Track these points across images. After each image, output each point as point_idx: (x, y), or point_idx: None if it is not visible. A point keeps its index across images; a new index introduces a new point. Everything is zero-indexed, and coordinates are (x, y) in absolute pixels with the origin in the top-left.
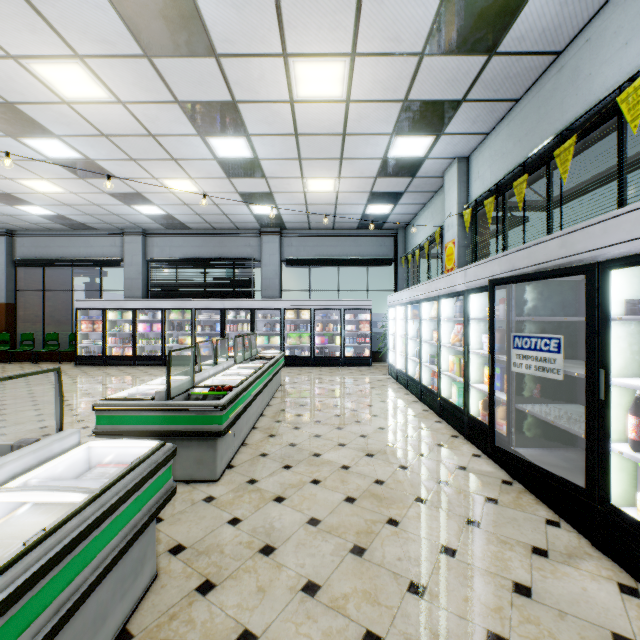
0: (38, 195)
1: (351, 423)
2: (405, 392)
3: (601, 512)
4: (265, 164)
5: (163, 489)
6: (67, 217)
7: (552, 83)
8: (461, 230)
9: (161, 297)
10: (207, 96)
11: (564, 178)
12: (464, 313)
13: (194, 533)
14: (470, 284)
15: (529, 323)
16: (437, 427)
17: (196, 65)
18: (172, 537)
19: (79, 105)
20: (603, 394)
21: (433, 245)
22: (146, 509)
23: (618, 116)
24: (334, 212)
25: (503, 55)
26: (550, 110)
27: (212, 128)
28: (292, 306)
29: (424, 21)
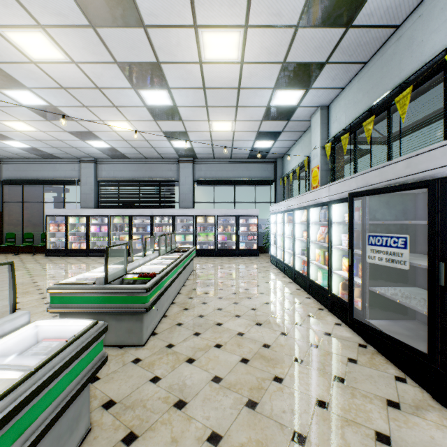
0: (17, 133)
1: (244, 299)
2: (283, 275)
3: (441, 373)
4: (181, 110)
5: (95, 359)
6: (39, 149)
7: (392, 49)
8: (323, 158)
9: (107, 207)
10: (138, 58)
11: (403, 118)
12: (328, 218)
13: (123, 390)
14: (332, 197)
15: (378, 226)
16: (307, 302)
17: (129, 34)
18: (106, 393)
19: (43, 64)
20: (443, 281)
21: (302, 170)
22: (79, 378)
23: (444, 71)
24: (231, 146)
25: (357, 28)
26: (391, 69)
27: (142, 83)
28: (201, 213)
29: (299, 0)
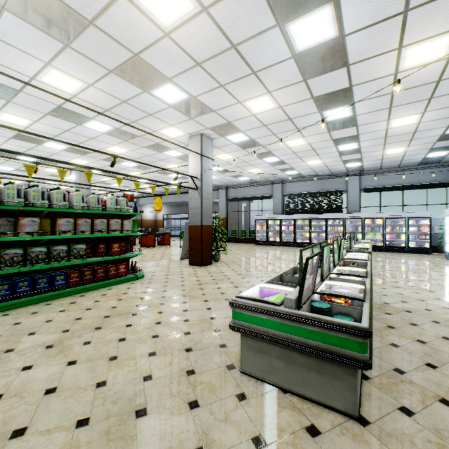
0: (250, 174)
1: (421, 272)
2: None
3: None
4: (363, 149)
5: None
6: (253, 179)
7: None
8: None
9: (290, 213)
10: (346, 135)
11: None
12: None
13: None
14: None
15: None
16: None
17: (346, 130)
18: None
19: (292, 147)
20: None
21: None
22: None
23: None
24: (401, 160)
25: None
26: None
27: (342, 143)
28: (369, 216)
29: None
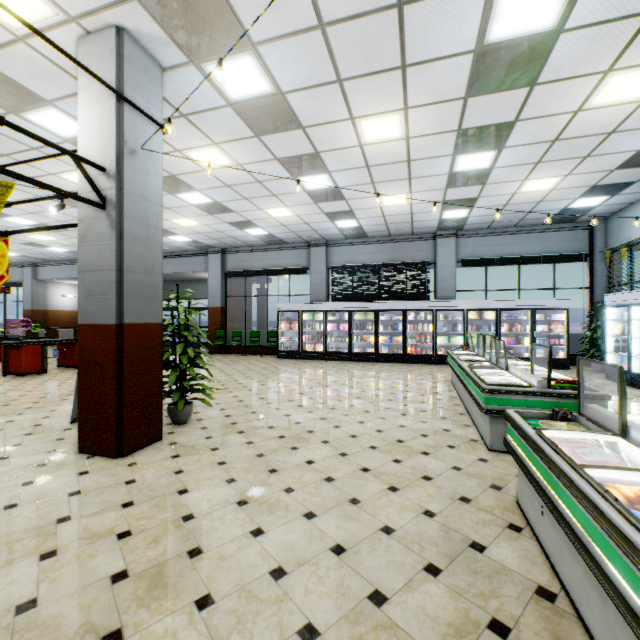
0: (269, 220)
1: None
2: None
3: None
4: (495, 172)
5: None
6: (274, 235)
7: None
8: None
9: (341, 300)
10: (491, 120)
11: None
12: None
13: None
14: None
15: None
16: None
17: (505, 96)
18: None
19: (369, 146)
20: None
21: None
22: None
23: None
24: (530, 210)
25: None
26: None
27: (470, 147)
28: (475, 306)
29: None
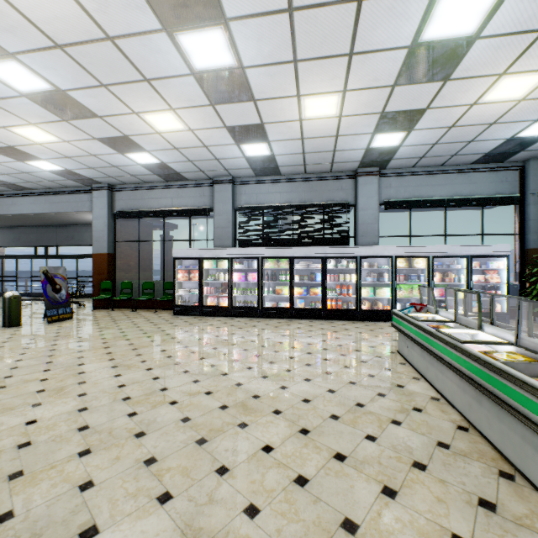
0: (154, 136)
1: None
2: None
3: None
4: (474, 49)
5: None
6: (167, 166)
7: None
8: None
9: (249, 246)
10: None
11: None
12: None
13: None
14: None
15: None
16: None
17: None
18: None
19: None
20: None
21: None
22: None
23: None
24: (473, 138)
25: None
26: None
27: None
28: (405, 253)
29: None
